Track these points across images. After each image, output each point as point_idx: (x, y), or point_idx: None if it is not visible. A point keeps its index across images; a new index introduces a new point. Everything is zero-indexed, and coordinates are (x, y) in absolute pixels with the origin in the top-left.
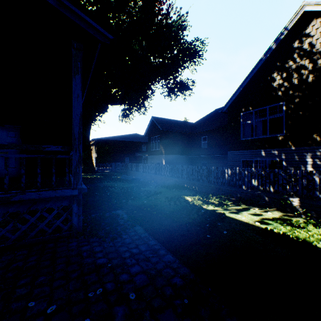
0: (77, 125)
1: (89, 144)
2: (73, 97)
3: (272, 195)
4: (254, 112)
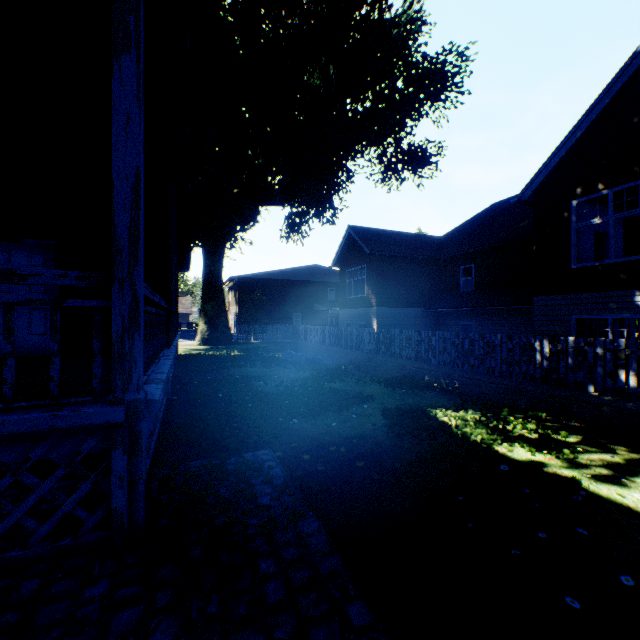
0: (127, 208)
1: (220, 286)
2: (113, 122)
3: None
4: (611, 195)
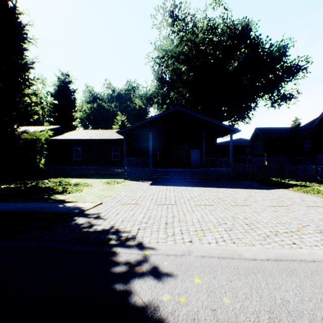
0: (231, 152)
1: None
2: (230, 146)
3: None
4: None
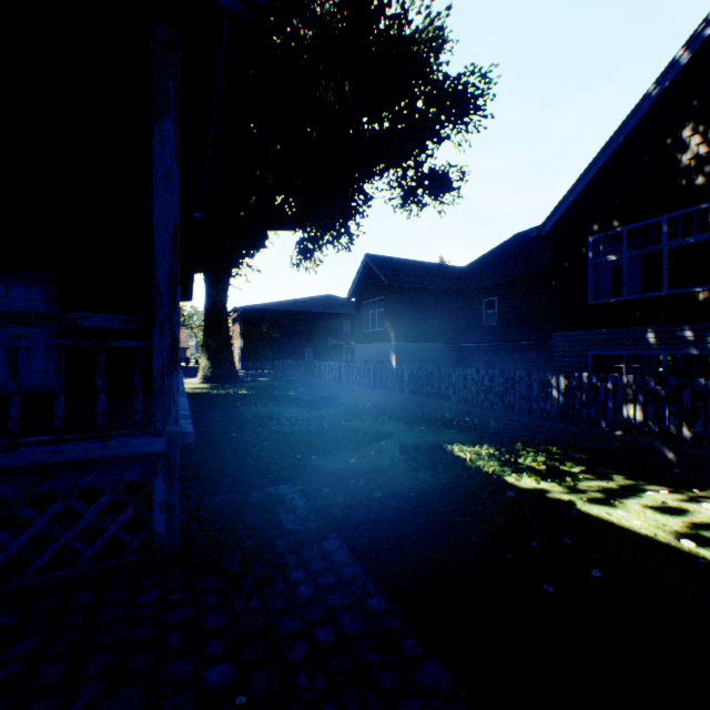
0: (167, 257)
1: (225, 318)
2: (154, 179)
3: (688, 447)
4: (625, 233)
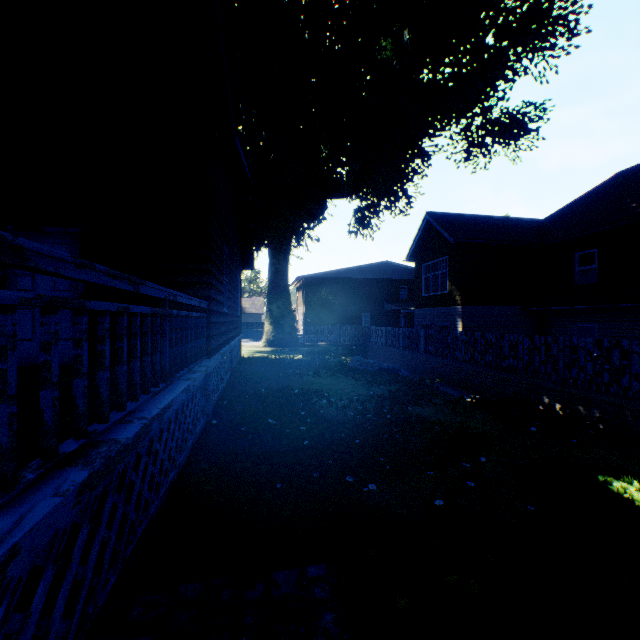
0: None
1: (285, 285)
2: None
3: None
4: None
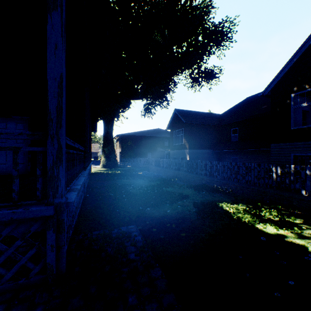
0: (55, 96)
1: (111, 139)
2: (47, 48)
3: None
4: None
